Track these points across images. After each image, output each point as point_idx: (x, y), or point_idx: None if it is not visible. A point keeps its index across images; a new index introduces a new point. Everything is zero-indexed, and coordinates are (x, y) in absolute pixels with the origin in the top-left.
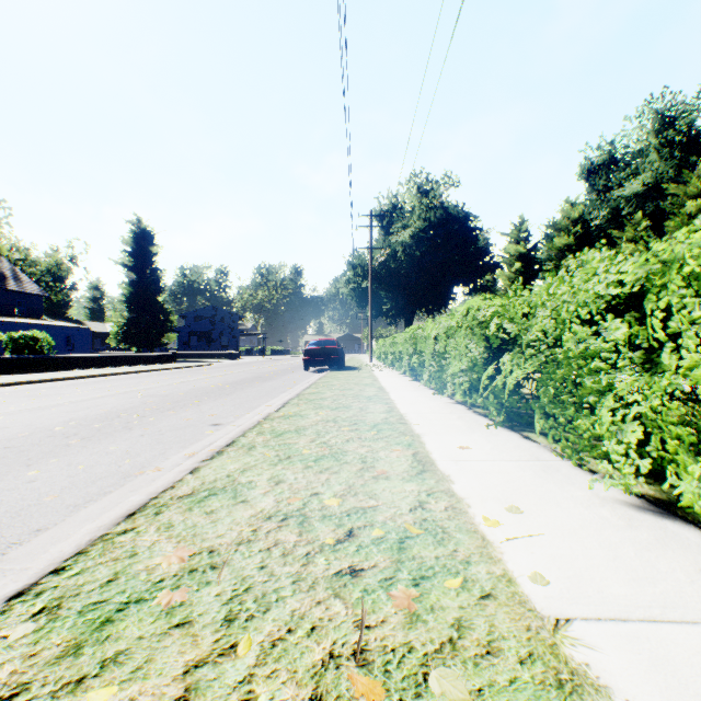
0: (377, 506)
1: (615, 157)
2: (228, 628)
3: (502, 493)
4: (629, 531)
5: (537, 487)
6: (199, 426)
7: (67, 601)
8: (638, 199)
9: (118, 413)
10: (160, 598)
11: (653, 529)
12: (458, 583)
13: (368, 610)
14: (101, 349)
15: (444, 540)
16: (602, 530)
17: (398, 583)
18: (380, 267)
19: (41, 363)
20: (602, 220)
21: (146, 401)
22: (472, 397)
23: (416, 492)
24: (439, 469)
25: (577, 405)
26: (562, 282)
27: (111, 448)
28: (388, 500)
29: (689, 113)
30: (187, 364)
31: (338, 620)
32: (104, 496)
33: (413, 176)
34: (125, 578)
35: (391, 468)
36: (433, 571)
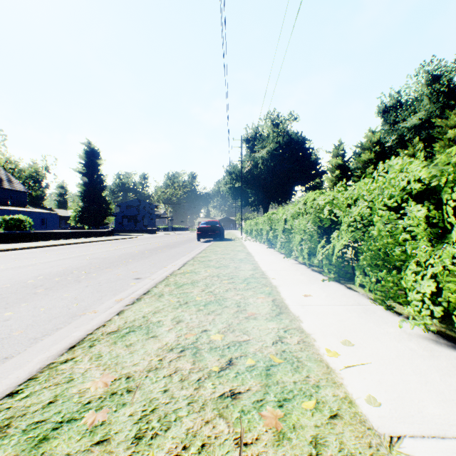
0: (249, 340)
1: (400, 101)
2: (137, 445)
3: (337, 330)
4: (432, 360)
5: (361, 325)
6: (126, 279)
7: (15, 421)
8: (415, 129)
9: (72, 270)
10: (86, 418)
11: (449, 359)
12: (312, 405)
13: (245, 429)
14: (65, 227)
15: (299, 368)
16: (413, 359)
17: (267, 404)
18: (247, 174)
19: (24, 236)
20: (392, 143)
21: (91, 262)
22: (310, 259)
23: (276, 329)
24: (291, 311)
25: (388, 267)
26: (375, 181)
27: (64, 295)
28: (256, 335)
29: (449, 73)
30: (121, 237)
31: (222, 438)
32: (56, 331)
33: (269, 114)
34: (62, 401)
35: (258, 310)
36: (292, 394)
